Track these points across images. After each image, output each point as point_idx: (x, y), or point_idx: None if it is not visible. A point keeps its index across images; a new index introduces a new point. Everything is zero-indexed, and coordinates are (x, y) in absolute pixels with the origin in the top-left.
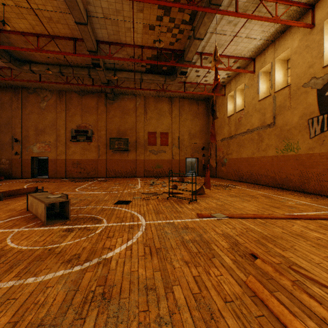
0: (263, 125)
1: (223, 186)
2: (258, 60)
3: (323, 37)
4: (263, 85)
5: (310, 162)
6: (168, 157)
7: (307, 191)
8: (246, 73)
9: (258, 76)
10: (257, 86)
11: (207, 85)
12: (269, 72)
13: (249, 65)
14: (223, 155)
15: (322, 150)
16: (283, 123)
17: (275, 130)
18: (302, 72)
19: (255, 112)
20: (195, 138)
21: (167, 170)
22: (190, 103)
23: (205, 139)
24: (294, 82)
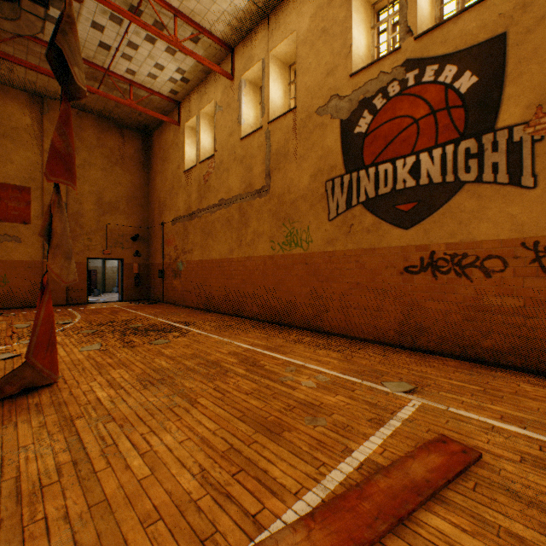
0: (249, 191)
1: (156, 332)
2: (240, 53)
3: (351, 13)
4: (250, 109)
5: (330, 269)
6: (31, 254)
7: (325, 330)
8: (218, 72)
9: (240, 87)
10: (239, 108)
11: (139, 89)
12: (261, 86)
13: (225, 63)
14: (176, 254)
15: (349, 245)
16: (283, 187)
17: (271, 202)
18: (316, 83)
19: (236, 163)
20: (114, 212)
21: (28, 290)
22: (101, 128)
23: (142, 218)
24: (303, 104)
